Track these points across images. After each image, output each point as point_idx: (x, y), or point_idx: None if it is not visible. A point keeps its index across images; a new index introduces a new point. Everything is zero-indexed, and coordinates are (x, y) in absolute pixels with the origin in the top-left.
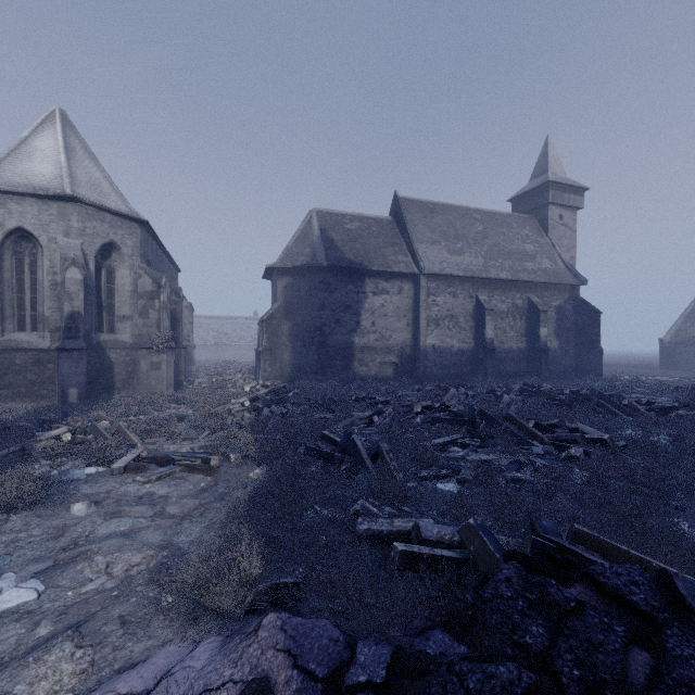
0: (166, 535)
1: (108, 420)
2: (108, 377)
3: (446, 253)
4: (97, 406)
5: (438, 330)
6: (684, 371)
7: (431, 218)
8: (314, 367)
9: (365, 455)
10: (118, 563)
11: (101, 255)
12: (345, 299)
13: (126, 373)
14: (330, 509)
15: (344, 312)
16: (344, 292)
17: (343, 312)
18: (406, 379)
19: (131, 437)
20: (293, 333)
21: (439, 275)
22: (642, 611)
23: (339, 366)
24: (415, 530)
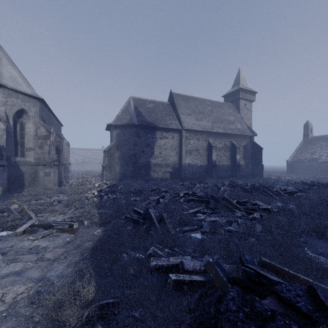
0: (43, 272)
1: (18, 204)
2: (20, 180)
3: (194, 120)
4: (13, 196)
5: (190, 156)
6: (296, 175)
7: (187, 103)
8: (131, 174)
9: (155, 220)
10: (10, 293)
11: (17, 116)
12: (147, 140)
13: (31, 178)
14: (136, 252)
15: (146, 147)
16: (146, 137)
17: (145, 147)
18: (176, 179)
19: (30, 213)
20: (121, 157)
21: (191, 130)
22: (304, 313)
23: (143, 173)
24: (181, 264)
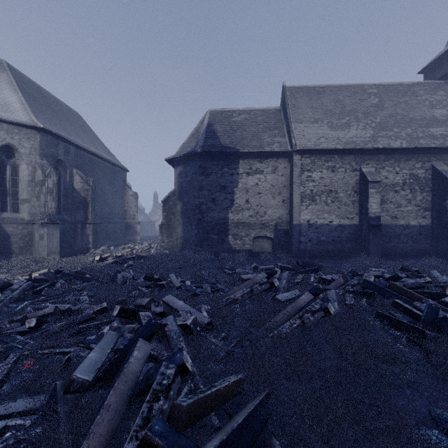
0: None
1: None
2: (5, 245)
3: (328, 129)
4: None
5: (313, 206)
6: None
7: (317, 100)
8: (195, 240)
9: None
10: None
11: (6, 155)
12: (221, 180)
13: (23, 241)
14: None
15: (220, 191)
16: (220, 174)
17: (219, 192)
18: (280, 253)
19: None
20: (183, 212)
21: (314, 150)
22: None
23: (215, 239)
24: None
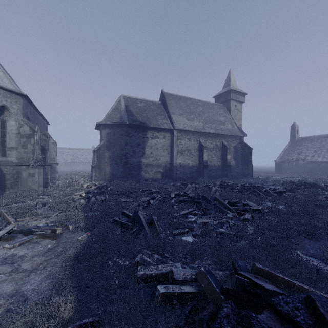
0: (17, 286)
1: None
2: (1, 181)
3: (186, 120)
4: None
5: (182, 156)
6: (284, 174)
7: (179, 103)
8: (121, 174)
9: (145, 223)
10: None
11: None
12: (137, 140)
13: (13, 179)
14: (123, 259)
15: (137, 147)
16: (137, 137)
17: (136, 147)
18: (167, 179)
19: (8, 218)
20: (111, 157)
21: (182, 130)
22: None
23: (134, 173)
24: (170, 273)
